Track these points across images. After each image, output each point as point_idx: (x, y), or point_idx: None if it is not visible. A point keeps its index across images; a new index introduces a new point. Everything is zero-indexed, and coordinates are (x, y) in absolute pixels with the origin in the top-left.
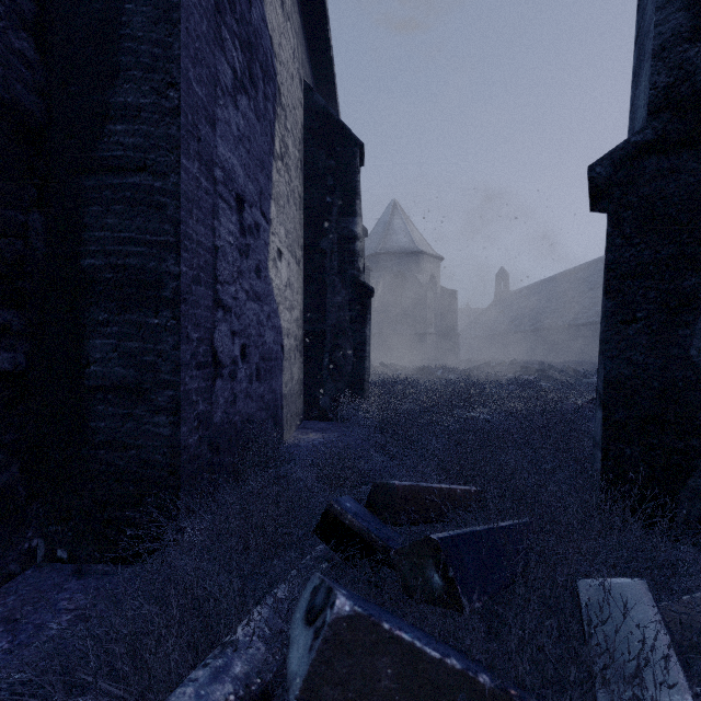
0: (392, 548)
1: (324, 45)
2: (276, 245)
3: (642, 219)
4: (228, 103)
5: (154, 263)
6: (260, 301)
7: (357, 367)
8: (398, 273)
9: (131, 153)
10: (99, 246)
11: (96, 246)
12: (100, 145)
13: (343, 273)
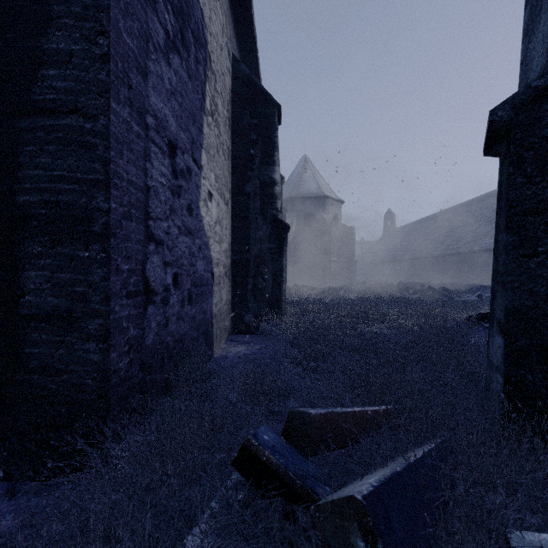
0: (310, 487)
1: (249, 25)
2: (207, 188)
3: (543, 159)
4: (160, 59)
5: (85, 199)
6: (191, 235)
7: (276, 290)
8: (308, 213)
9: (63, 97)
10: (33, 184)
11: (31, 184)
12: (34, 88)
13: (264, 212)
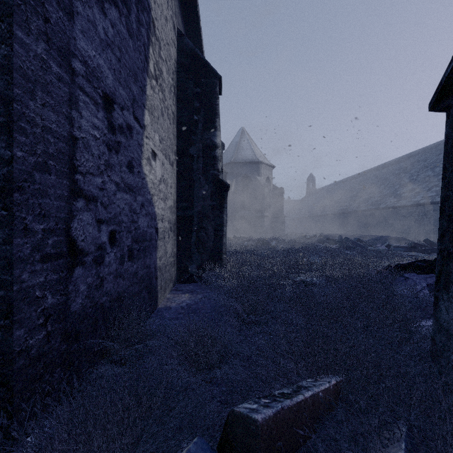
0: None
1: (193, 4)
2: (150, 147)
3: None
4: (92, 4)
5: None
6: (132, 192)
7: (217, 243)
8: (245, 176)
9: None
10: None
11: None
12: None
13: (206, 172)
